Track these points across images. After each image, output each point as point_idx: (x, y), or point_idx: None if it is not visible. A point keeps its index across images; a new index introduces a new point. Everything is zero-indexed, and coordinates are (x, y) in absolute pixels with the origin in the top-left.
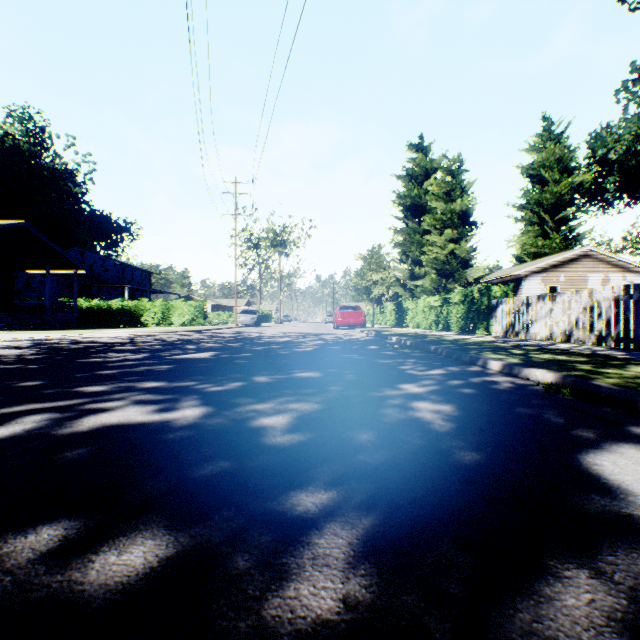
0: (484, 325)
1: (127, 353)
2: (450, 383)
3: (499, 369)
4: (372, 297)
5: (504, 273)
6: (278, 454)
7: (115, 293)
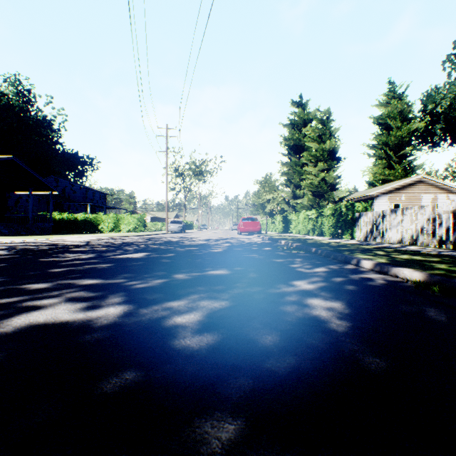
0: (349, 232)
1: (79, 253)
2: (334, 280)
3: (370, 267)
4: (266, 211)
5: (361, 194)
6: (186, 361)
7: (80, 208)
